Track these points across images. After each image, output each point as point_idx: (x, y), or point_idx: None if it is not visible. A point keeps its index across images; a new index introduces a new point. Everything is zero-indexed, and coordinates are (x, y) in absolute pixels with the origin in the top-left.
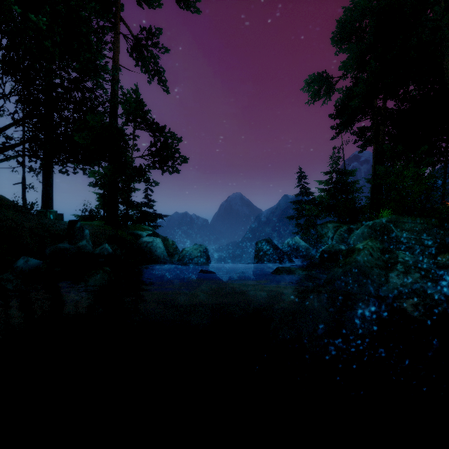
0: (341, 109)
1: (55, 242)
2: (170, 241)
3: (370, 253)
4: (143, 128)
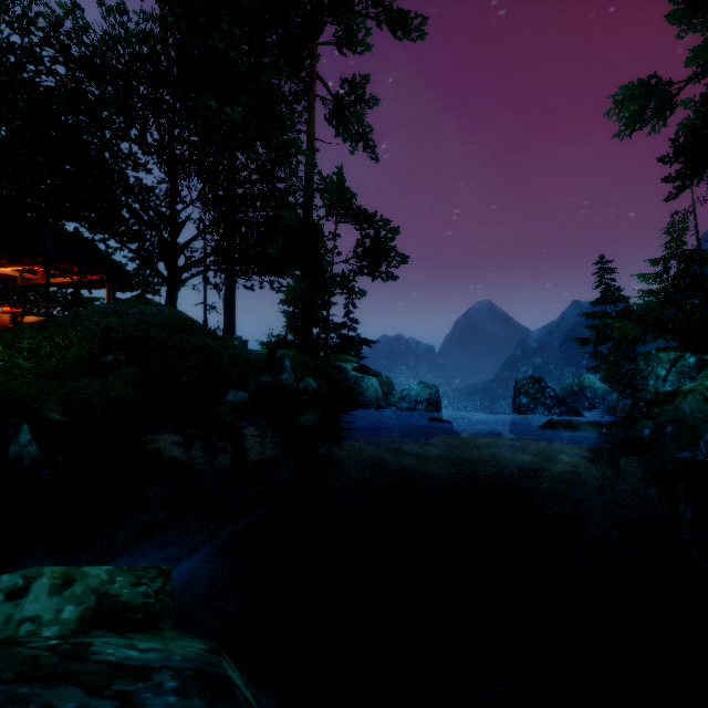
0: (685, 143)
1: (255, 375)
2: (384, 377)
3: (704, 398)
4: (346, 222)
